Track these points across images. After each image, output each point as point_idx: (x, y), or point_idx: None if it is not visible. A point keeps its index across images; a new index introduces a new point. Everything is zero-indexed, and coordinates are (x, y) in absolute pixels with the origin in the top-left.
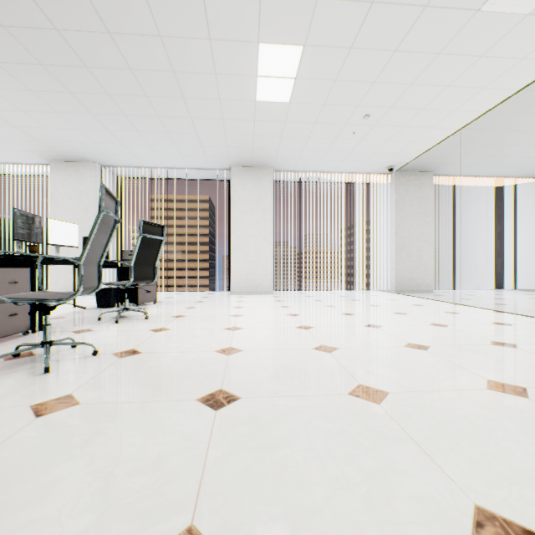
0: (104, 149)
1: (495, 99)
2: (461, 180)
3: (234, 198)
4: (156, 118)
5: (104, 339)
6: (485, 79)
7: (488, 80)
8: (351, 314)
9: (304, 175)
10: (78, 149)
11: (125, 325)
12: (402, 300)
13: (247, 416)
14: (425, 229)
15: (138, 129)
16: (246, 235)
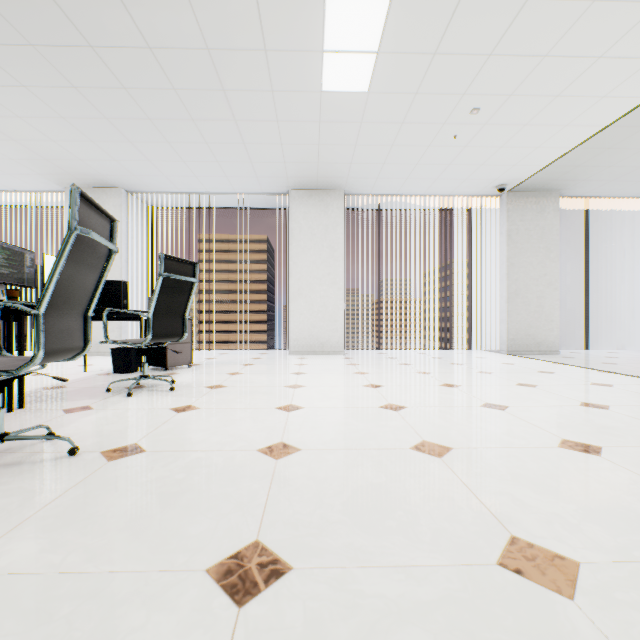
0: (129, 168)
1: None
2: (596, 203)
3: (294, 230)
4: (190, 122)
5: (101, 425)
6: None
7: None
8: (456, 386)
9: (385, 199)
10: (96, 169)
11: (139, 400)
12: (521, 364)
13: (300, 630)
14: (547, 269)
15: (168, 140)
16: (309, 278)
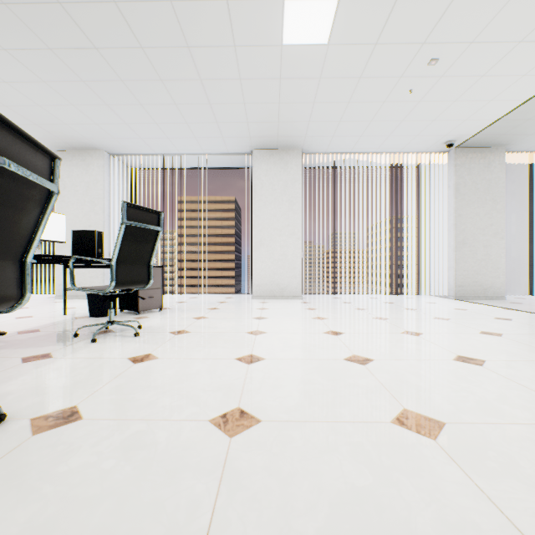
0: (108, 132)
1: None
2: None
3: (256, 186)
4: (159, 82)
5: (50, 378)
6: None
7: None
8: (418, 334)
9: (339, 157)
10: (80, 133)
11: (101, 347)
12: (473, 310)
13: None
14: (493, 219)
15: (140, 102)
16: (270, 229)
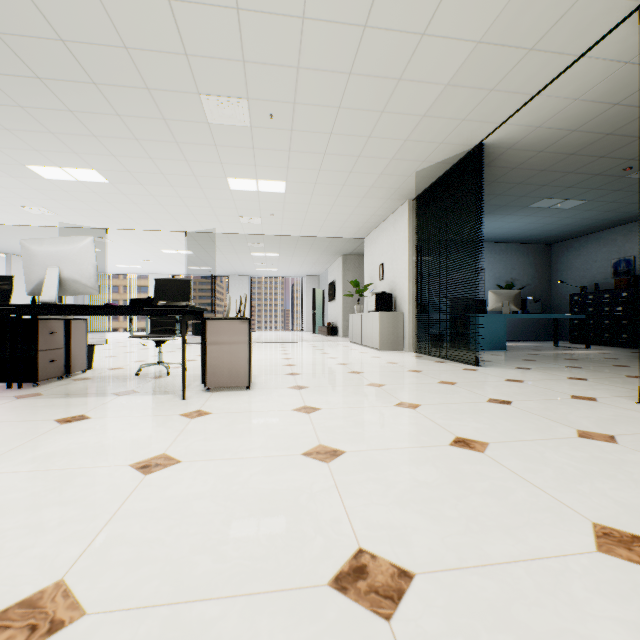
0: None
1: (5, 223)
2: None
3: None
4: None
5: None
6: (6, 217)
7: (7, 218)
8: None
9: None
10: None
11: None
12: None
13: None
14: None
15: None
16: None
